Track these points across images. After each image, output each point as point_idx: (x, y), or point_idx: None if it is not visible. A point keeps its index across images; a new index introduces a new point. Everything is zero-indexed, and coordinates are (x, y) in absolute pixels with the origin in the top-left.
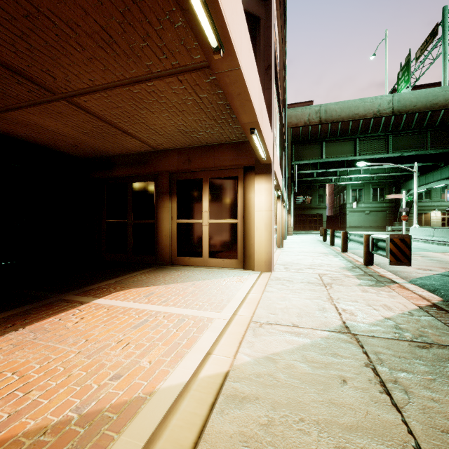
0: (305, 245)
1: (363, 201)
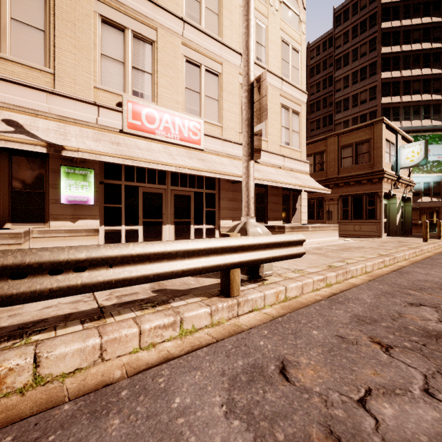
0: None
1: None
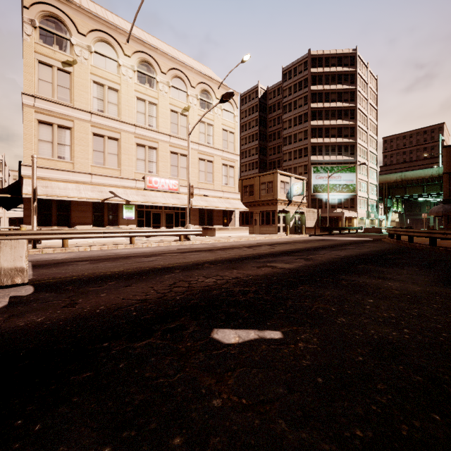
0: None
1: None
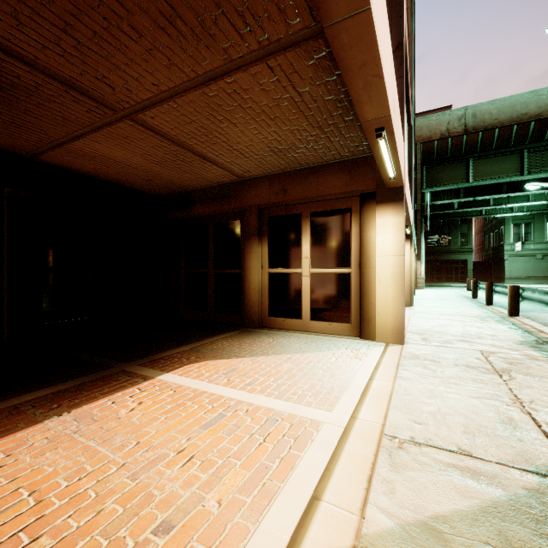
0: (446, 303)
1: (532, 241)
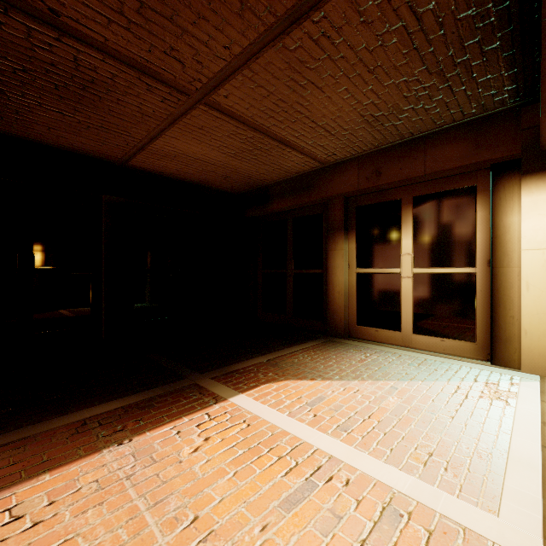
0: None
1: None
